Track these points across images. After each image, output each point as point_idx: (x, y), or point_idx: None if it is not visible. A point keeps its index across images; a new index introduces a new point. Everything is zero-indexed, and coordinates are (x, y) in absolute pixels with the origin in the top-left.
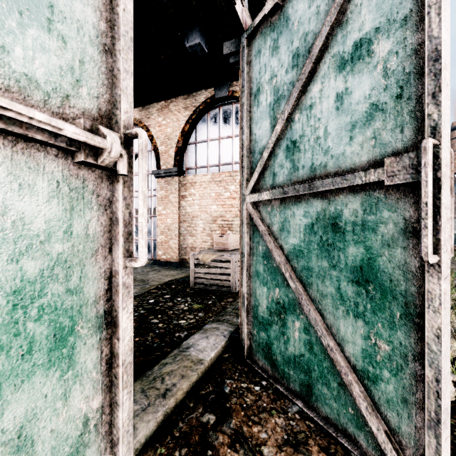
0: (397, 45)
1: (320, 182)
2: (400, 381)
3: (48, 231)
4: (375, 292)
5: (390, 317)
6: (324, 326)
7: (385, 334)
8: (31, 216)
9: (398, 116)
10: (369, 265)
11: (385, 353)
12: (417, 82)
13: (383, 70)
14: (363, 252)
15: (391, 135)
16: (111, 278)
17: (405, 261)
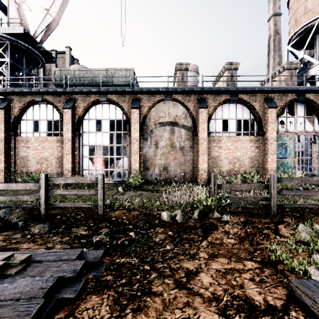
0: None
1: None
2: None
3: (290, 163)
4: None
5: None
6: None
7: None
8: (289, 163)
9: None
10: None
11: None
12: None
13: None
14: None
15: None
16: (293, 166)
17: None
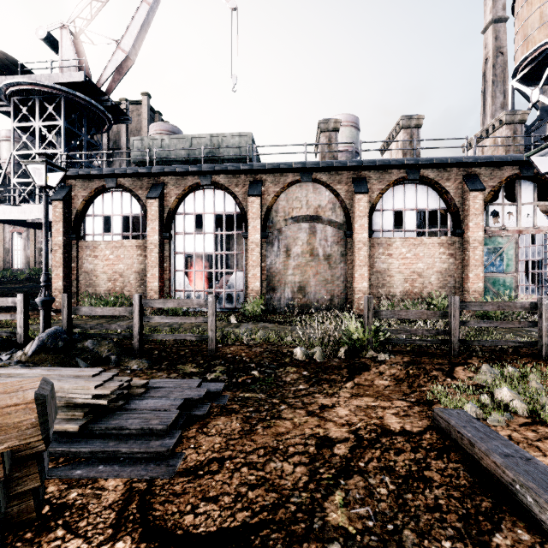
0: None
1: None
2: None
3: (509, 282)
4: None
5: None
6: None
7: None
8: (508, 281)
9: None
10: None
11: None
12: None
13: None
14: None
15: None
16: (515, 286)
17: None
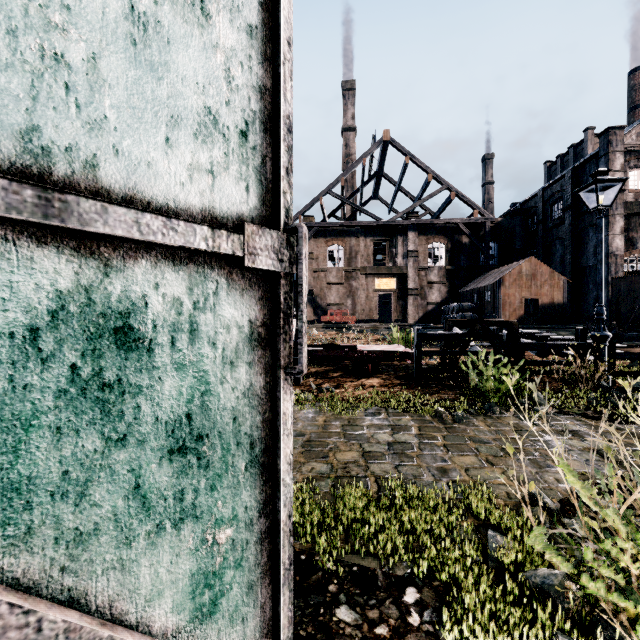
0: (242, 54)
1: (98, 206)
2: (245, 566)
3: None
4: (214, 450)
5: (234, 478)
6: (96, 622)
7: (227, 512)
8: None
9: (244, 164)
10: (204, 405)
11: (227, 543)
12: (262, 134)
13: (226, 69)
14: (193, 384)
15: (236, 187)
16: None
17: (251, 383)
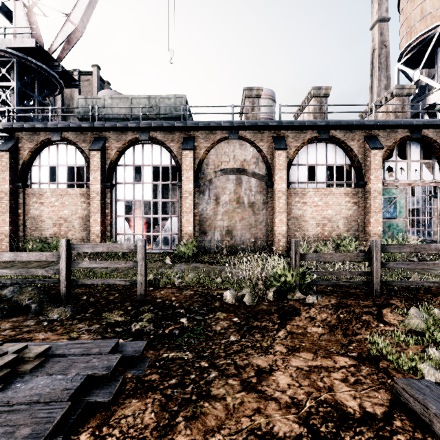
0: None
1: None
2: None
3: (401, 226)
4: None
5: None
6: None
7: None
8: (400, 225)
9: None
10: None
11: None
12: None
13: None
14: None
15: None
16: (406, 229)
17: None
